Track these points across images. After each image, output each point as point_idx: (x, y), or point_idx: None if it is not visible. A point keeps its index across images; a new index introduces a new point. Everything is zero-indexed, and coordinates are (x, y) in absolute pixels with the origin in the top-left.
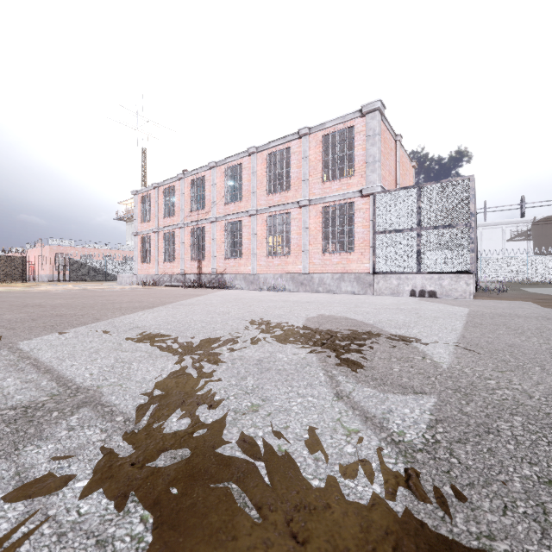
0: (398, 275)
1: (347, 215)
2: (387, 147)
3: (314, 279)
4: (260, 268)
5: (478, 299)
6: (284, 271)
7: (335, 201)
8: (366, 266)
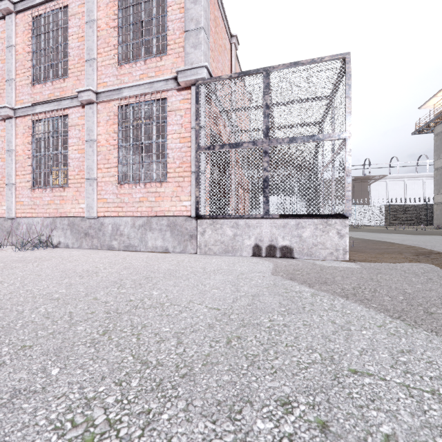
0: (234, 220)
1: (155, 118)
2: (220, 36)
3: (105, 226)
4: (22, 208)
5: (357, 261)
6: (58, 213)
7: (137, 96)
8: (186, 204)
